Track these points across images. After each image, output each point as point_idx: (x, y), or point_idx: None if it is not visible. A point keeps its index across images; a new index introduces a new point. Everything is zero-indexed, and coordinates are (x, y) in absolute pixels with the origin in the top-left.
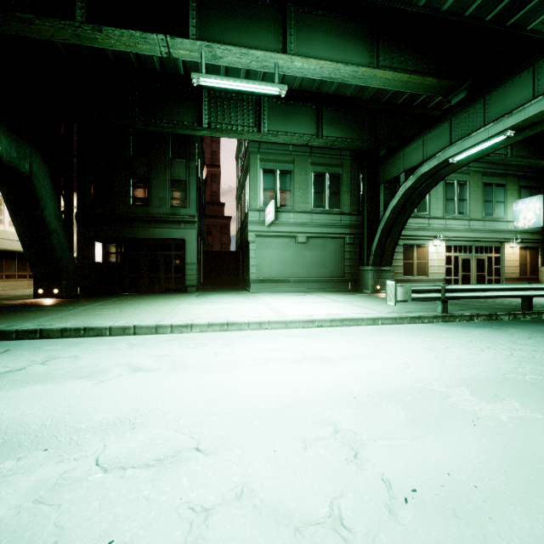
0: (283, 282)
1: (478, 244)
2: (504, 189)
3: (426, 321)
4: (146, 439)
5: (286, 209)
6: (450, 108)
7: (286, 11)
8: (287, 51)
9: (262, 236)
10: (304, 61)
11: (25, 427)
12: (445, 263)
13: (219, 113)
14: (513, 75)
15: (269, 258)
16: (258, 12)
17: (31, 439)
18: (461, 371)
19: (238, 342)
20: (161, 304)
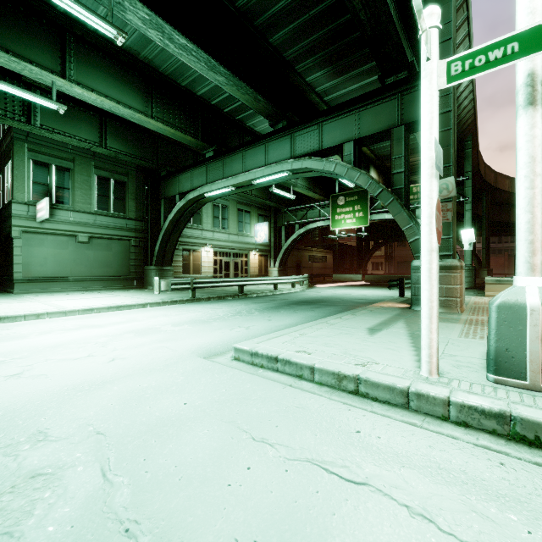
0: (60, 281)
1: (235, 251)
2: (250, 214)
3: (181, 303)
4: None
5: (64, 207)
6: (206, 159)
7: (66, 39)
8: (67, 75)
9: (31, 232)
10: (85, 91)
11: None
12: (214, 264)
13: None
14: (235, 153)
15: (42, 257)
16: (33, 26)
17: None
18: (176, 320)
19: (18, 327)
20: None
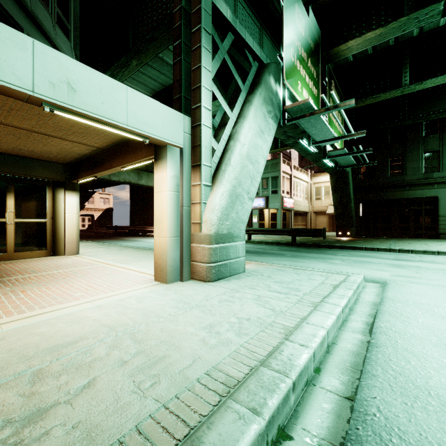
0: None
1: None
2: None
3: None
4: None
5: None
6: None
7: None
8: None
9: None
10: None
11: None
12: None
13: None
14: None
15: None
16: None
17: None
18: None
19: None
20: None
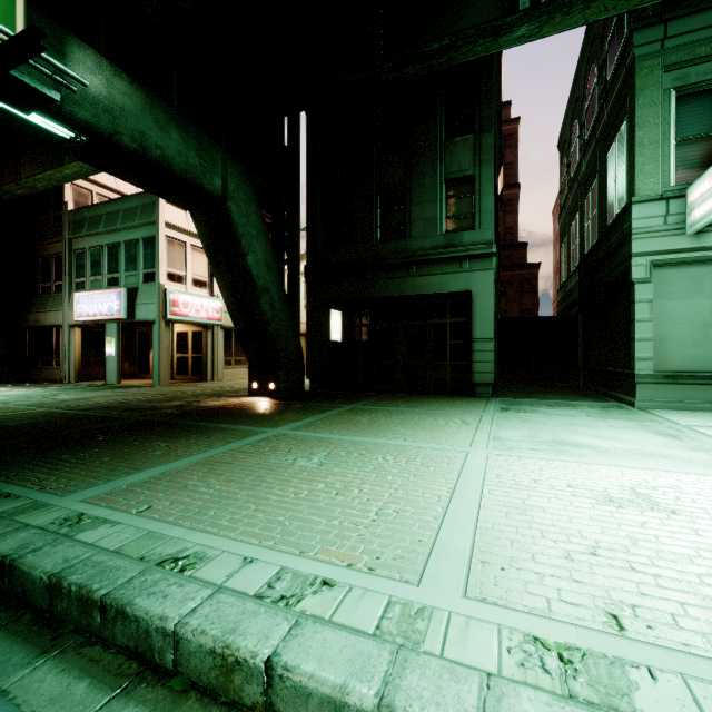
0: None
1: None
2: None
3: None
4: None
5: None
6: None
7: None
8: None
9: (670, 265)
10: None
11: None
12: None
13: None
14: None
15: (696, 321)
16: None
17: None
18: None
19: None
20: (426, 439)
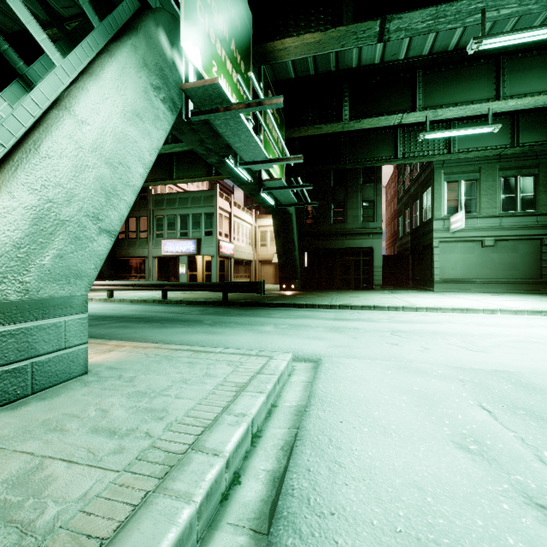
0: (468, 283)
1: None
2: None
3: None
4: (515, 339)
5: (471, 216)
6: None
7: (499, 63)
8: (500, 95)
9: (445, 242)
10: (519, 100)
11: (450, 332)
12: None
13: (412, 144)
14: None
15: (453, 261)
16: (473, 72)
17: (462, 334)
18: None
19: (493, 318)
20: (382, 297)
